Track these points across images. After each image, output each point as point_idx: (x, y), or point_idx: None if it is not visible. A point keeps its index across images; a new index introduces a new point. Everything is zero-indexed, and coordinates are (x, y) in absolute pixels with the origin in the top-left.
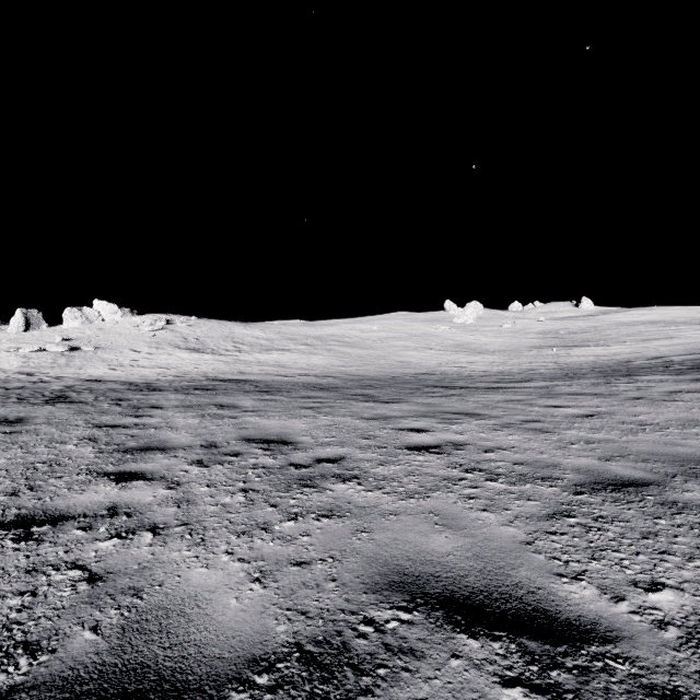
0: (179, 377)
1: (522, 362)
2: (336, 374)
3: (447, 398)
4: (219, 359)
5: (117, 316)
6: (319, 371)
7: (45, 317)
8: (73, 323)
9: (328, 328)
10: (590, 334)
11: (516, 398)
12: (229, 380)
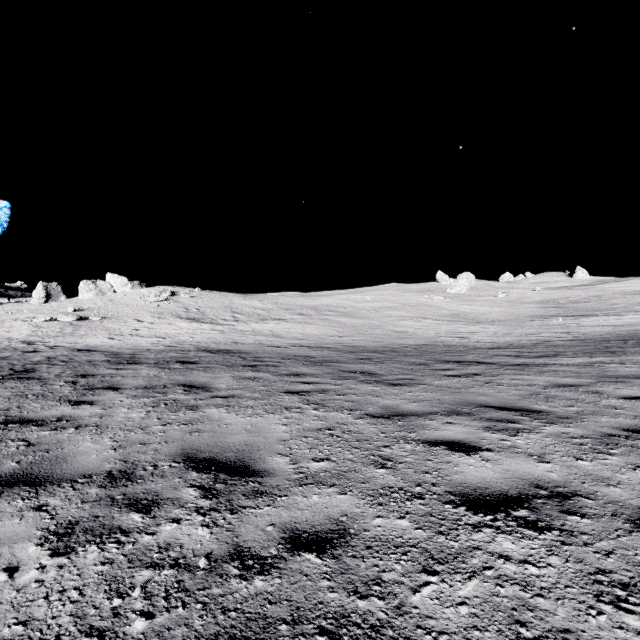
0: (170, 347)
1: (529, 332)
2: (331, 345)
3: (470, 379)
4: (216, 328)
5: (127, 288)
6: (314, 341)
7: (63, 290)
8: (88, 294)
9: (323, 299)
10: (594, 303)
11: (567, 382)
12: (218, 350)
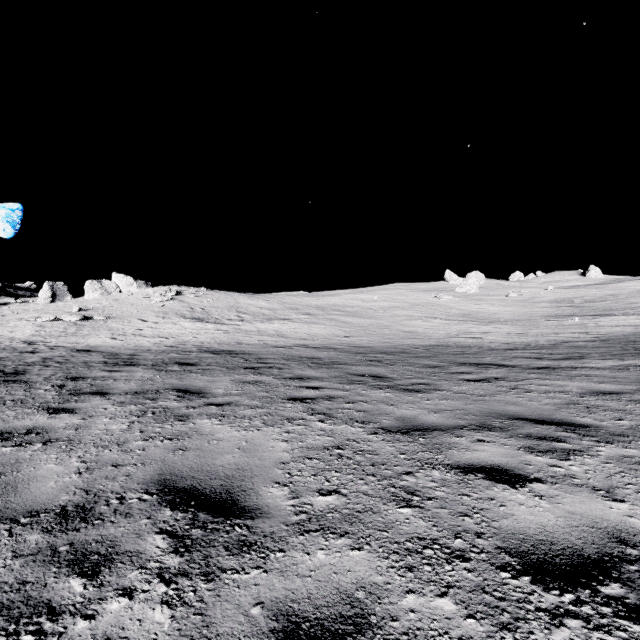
0: (172, 348)
1: (545, 333)
2: (337, 345)
3: (492, 384)
4: (220, 328)
5: (133, 288)
6: (320, 341)
7: (70, 289)
8: (93, 294)
9: (330, 298)
10: (610, 302)
11: (604, 388)
12: (221, 351)
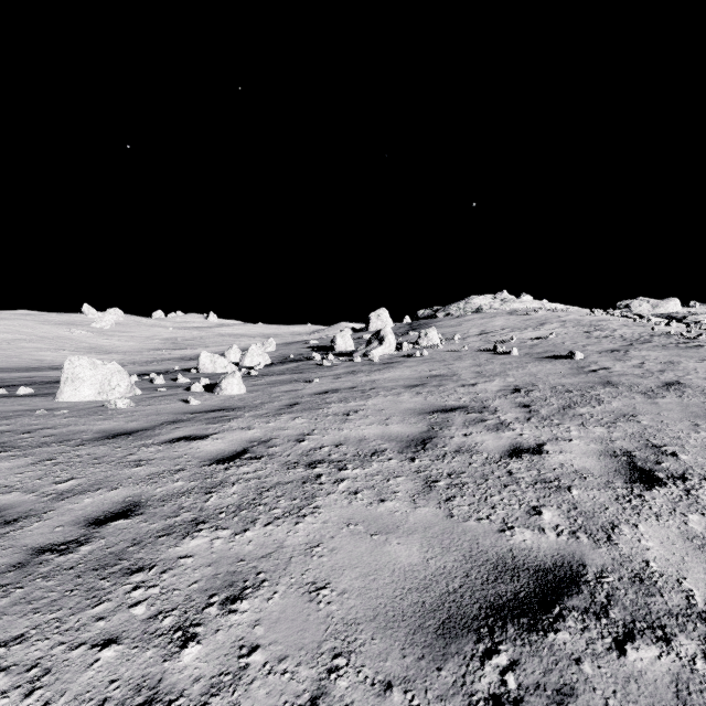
0: None
1: (135, 358)
2: None
3: None
4: None
5: None
6: None
7: None
8: None
9: None
10: (195, 341)
11: None
12: None
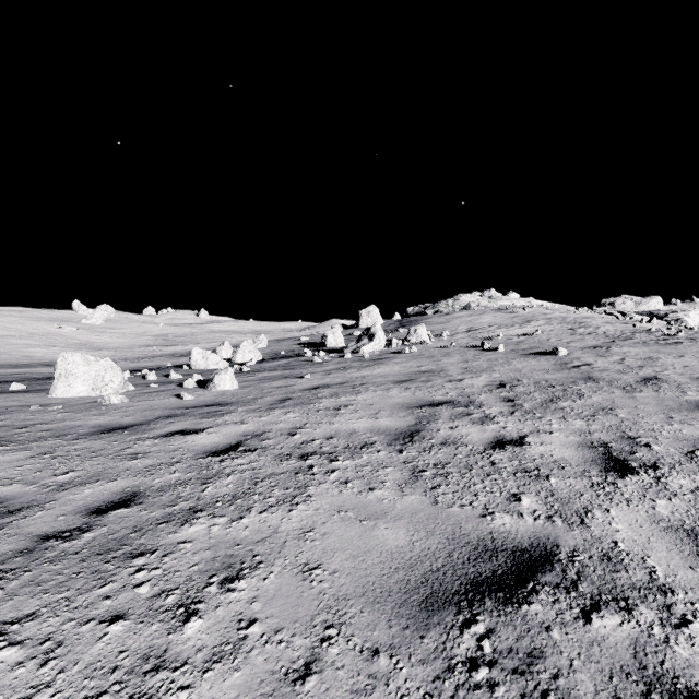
0: None
1: (126, 355)
2: None
3: None
4: None
5: None
6: None
7: None
8: None
9: None
10: (187, 337)
11: None
12: None
